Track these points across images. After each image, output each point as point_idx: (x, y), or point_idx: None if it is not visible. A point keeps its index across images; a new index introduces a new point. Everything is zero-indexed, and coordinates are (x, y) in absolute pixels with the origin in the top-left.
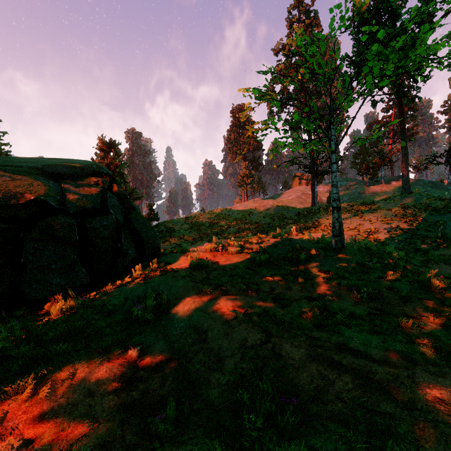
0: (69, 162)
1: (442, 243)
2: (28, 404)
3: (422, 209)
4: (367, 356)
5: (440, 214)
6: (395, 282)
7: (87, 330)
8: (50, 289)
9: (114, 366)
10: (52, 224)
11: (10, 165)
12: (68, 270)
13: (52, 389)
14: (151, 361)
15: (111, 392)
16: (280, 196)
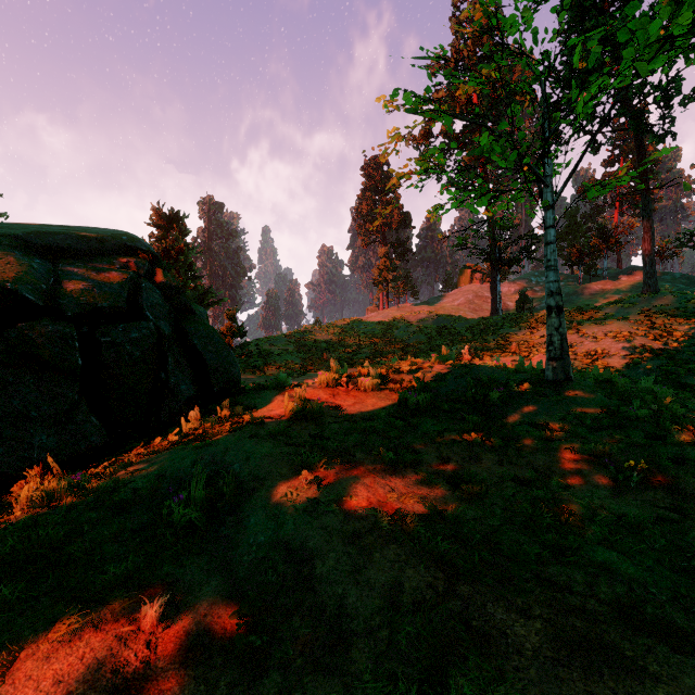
0: (79, 230)
1: None
2: None
3: (681, 318)
4: None
5: None
6: (686, 447)
7: (66, 549)
8: (28, 455)
9: (104, 643)
10: (29, 335)
11: None
12: (63, 420)
13: None
14: (188, 630)
15: None
16: (440, 300)
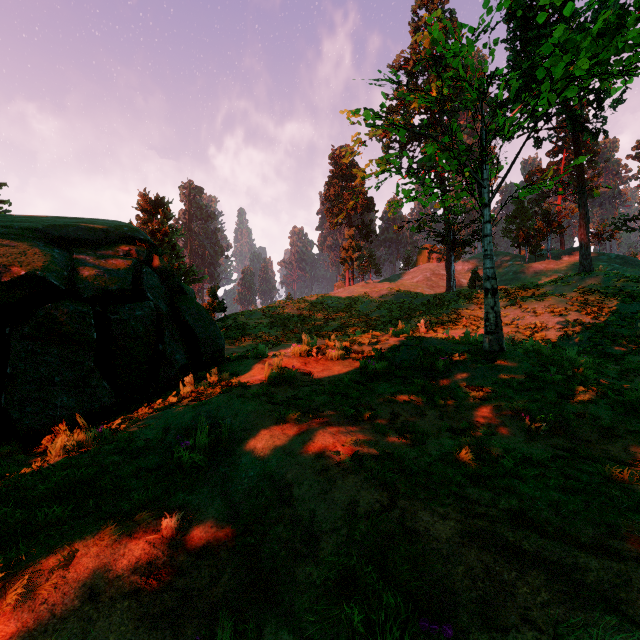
0: (87, 222)
1: None
2: None
3: (610, 295)
4: (565, 535)
5: (637, 302)
6: (588, 404)
7: (99, 482)
8: (52, 414)
9: (138, 546)
10: (54, 314)
11: None
12: (81, 384)
13: (30, 587)
14: (200, 536)
15: (128, 593)
16: (401, 277)
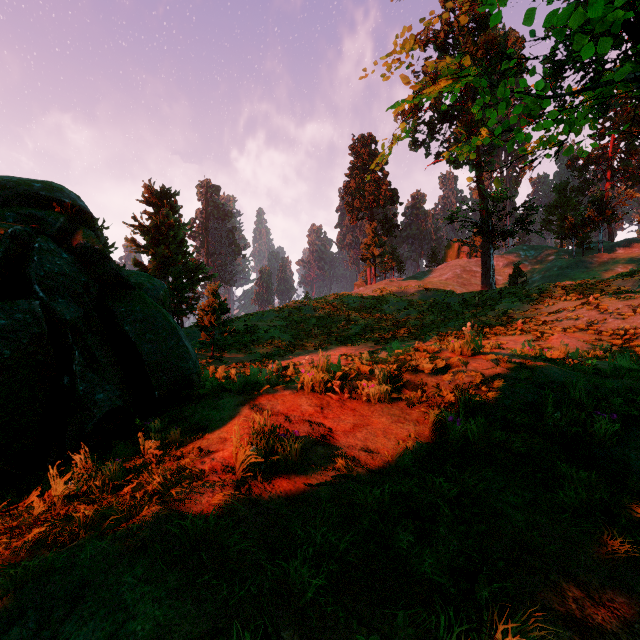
0: None
1: None
2: None
3: None
4: None
5: None
6: None
7: None
8: None
9: None
10: None
11: None
12: None
13: None
14: None
15: None
16: (427, 275)
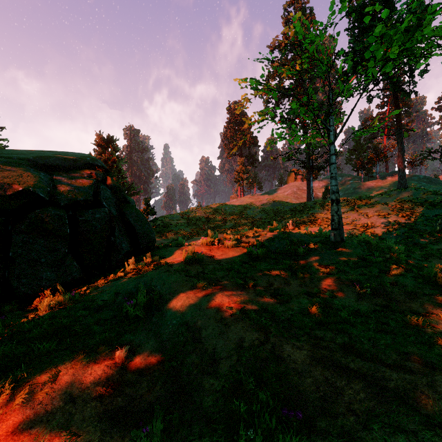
0: (62, 154)
1: (441, 237)
2: (2, 412)
3: (419, 204)
4: (377, 359)
5: (437, 208)
6: (399, 276)
7: (73, 328)
8: (40, 283)
9: (100, 368)
10: (41, 216)
11: (0, 156)
12: (59, 264)
13: (30, 394)
14: (140, 362)
15: (94, 397)
16: (276, 191)
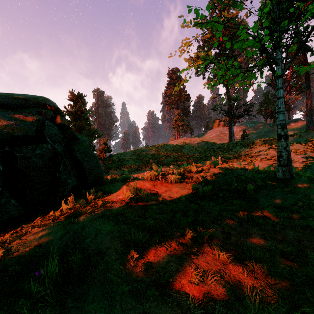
0: (15, 94)
1: None
2: None
3: None
4: None
5: None
6: None
7: None
8: None
9: None
10: None
11: None
12: None
13: None
14: None
15: None
16: (204, 135)
